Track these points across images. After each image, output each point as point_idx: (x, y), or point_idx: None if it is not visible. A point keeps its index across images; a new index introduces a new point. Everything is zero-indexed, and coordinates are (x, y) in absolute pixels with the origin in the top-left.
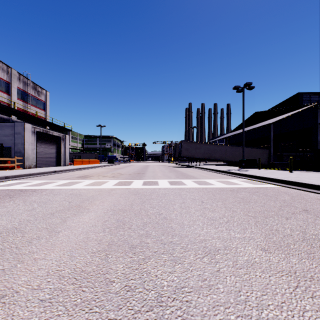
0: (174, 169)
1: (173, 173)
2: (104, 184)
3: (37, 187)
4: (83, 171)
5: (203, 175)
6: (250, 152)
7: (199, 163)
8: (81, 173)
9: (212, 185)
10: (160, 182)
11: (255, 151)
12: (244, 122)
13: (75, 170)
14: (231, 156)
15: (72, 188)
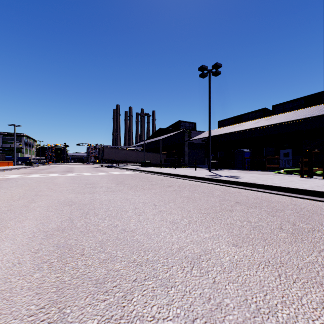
0: (96, 168)
1: (95, 170)
2: (51, 175)
3: (7, 177)
4: (11, 171)
5: (114, 171)
6: (154, 156)
7: (118, 164)
8: (14, 172)
9: (112, 173)
10: (85, 174)
11: (158, 155)
12: (154, 134)
13: (3, 171)
14: (142, 159)
15: (33, 176)
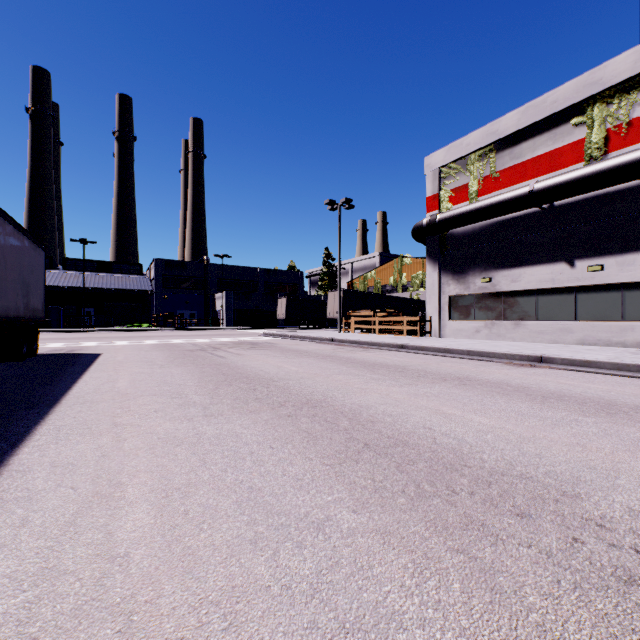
0: None
1: None
2: None
3: None
4: None
5: None
6: None
7: None
8: None
9: None
10: None
11: None
12: None
13: None
14: None
15: None
